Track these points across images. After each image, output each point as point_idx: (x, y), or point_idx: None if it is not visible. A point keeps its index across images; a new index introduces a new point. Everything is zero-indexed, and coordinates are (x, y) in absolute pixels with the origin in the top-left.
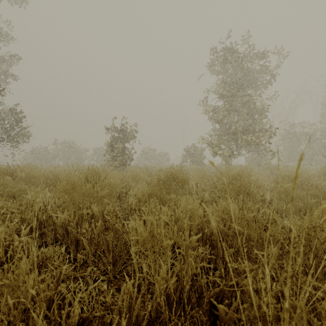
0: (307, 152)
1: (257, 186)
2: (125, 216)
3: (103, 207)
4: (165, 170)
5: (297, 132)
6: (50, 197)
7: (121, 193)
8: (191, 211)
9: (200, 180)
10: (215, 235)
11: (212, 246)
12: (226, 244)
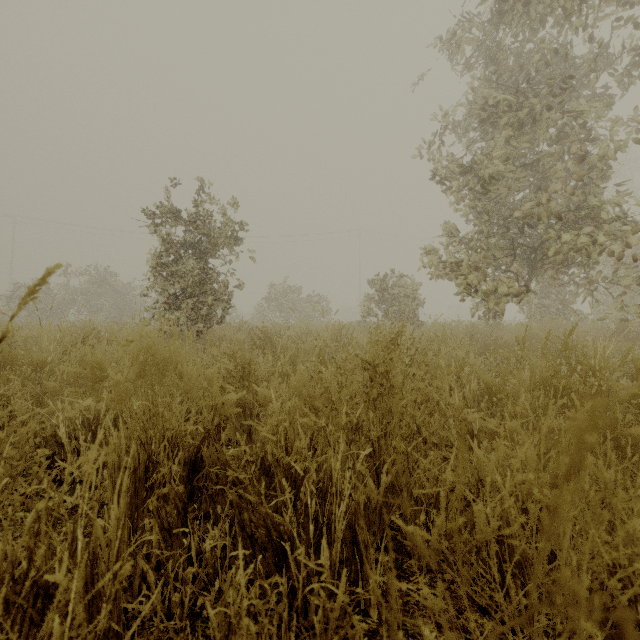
0: None
1: None
2: None
3: None
4: None
5: None
6: None
7: None
8: None
9: None
10: None
11: None
12: None
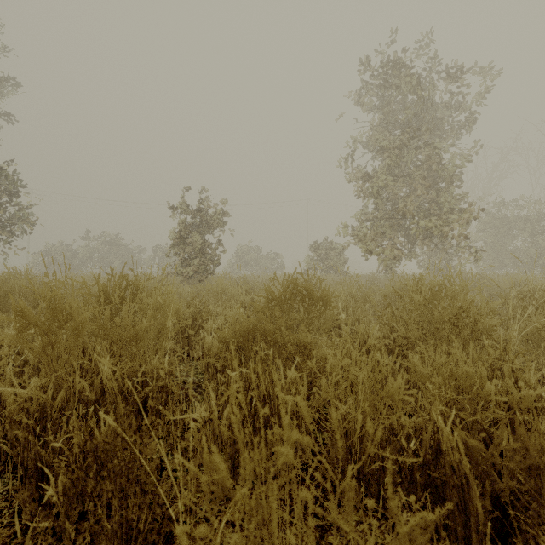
0: (528, 252)
1: (486, 312)
2: (195, 377)
3: (136, 364)
4: (283, 278)
5: (507, 217)
6: (34, 336)
7: (192, 327)
8: (365, 383)
9: (351, 299)
10: (459, 471)
11: (432, 492)
12: (479, 490)
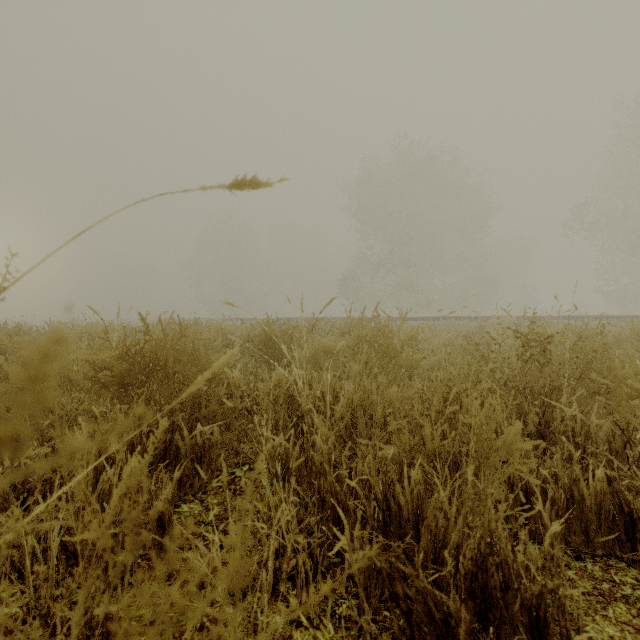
0: None
1: None
2: None
3: None
4: None
5: None
6: None
7: None
8: None
9: None
10: None
11: None
12: None
